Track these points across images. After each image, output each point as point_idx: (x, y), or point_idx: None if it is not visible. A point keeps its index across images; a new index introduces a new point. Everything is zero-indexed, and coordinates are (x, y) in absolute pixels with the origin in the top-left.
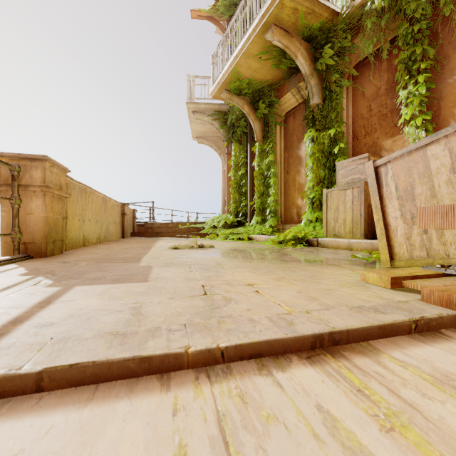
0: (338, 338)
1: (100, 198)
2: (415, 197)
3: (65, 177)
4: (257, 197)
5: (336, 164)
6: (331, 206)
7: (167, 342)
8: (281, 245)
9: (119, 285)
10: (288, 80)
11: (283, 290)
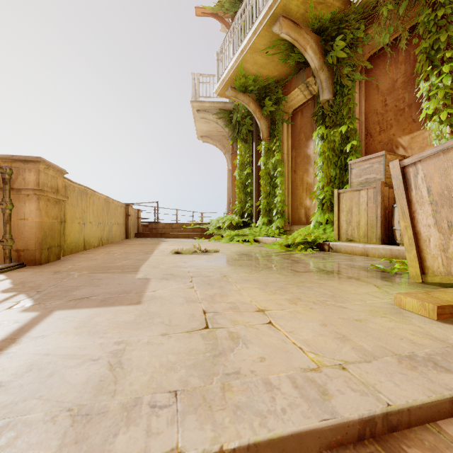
0: (396, 421)
1: (102, 199)
2: (452, 202)
3: (63, 179)
4: (263, 197)
5: (348, 163)
6: (343, 207)
7: (146, 437)
8: (289, 249)
9: (106, 309)
10: (295, 76)
11: (302, 320)
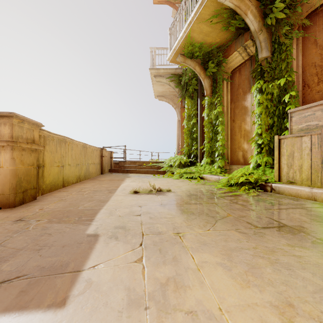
0: None
1: (80, 146)
2: None
3: (41, 130)
4: (206, 141)
5: (288, 112)
6: (284, 152)
7: None
8: (233, 189)
9: None
10: (235, 41)
11: None
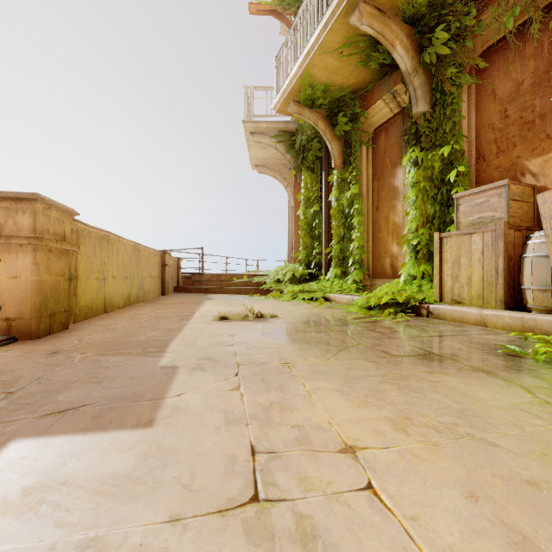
0: None
1: (129, 247)
2: None
3: (73, 222)
4: (335, 241)
5: (454, 197)
6: (447, 257)
7: None
8: (372, 313)
9: (94, 439)
10: (378, 84)
11: (427, 481)
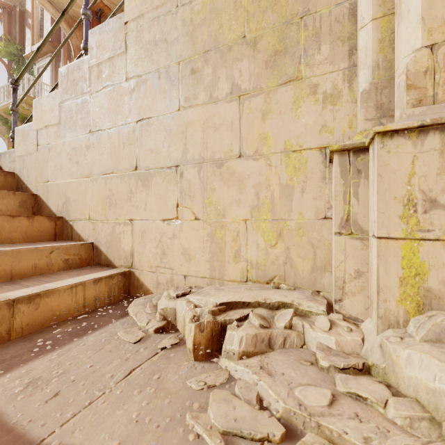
0: None
1: None
2: None
3: None
4: None
5: None
6: None
7: None
8: None
9: None
10: None
11: None
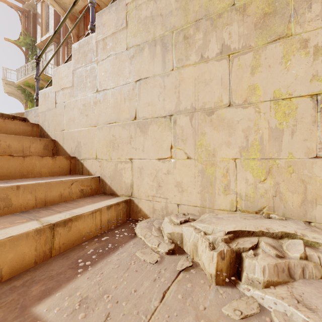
0: None
1: None
2: None
3: None
4: None
5: None
6: None
7: None
8: None
9: None
10: None
11: None
